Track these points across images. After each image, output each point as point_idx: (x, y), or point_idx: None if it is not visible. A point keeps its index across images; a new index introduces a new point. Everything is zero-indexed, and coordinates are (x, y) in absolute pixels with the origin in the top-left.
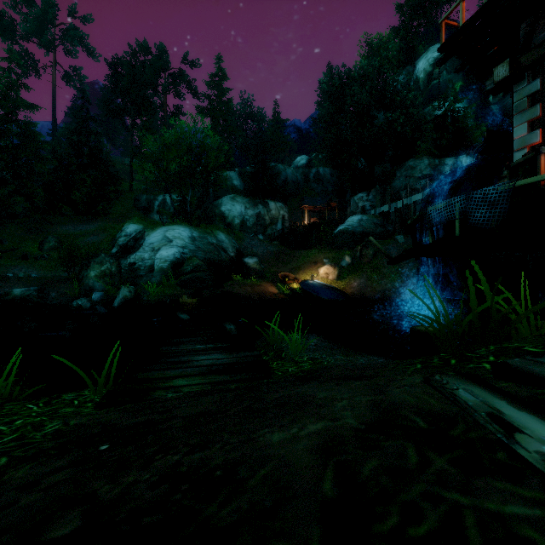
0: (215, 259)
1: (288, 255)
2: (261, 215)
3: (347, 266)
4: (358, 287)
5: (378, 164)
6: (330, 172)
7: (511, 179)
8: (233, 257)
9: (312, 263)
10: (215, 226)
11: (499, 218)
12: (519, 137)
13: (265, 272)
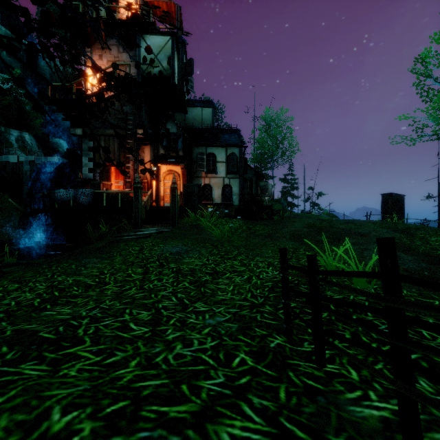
0: None
1: None
2: None
3: None
4: None
5: None
6: None
7: (91, 187)
8: None
9: None
10: None
11: (89, 202)
12: (85, 162)
13: None
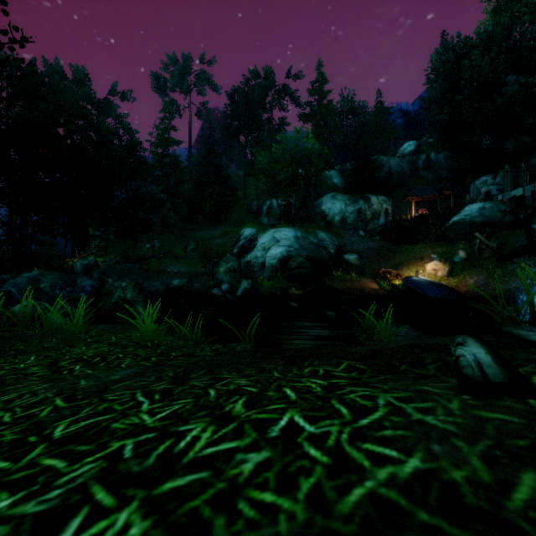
0: (317, 256)
1: (390, 251)
2: (361, 210)
3: (462, 262)
4: (476, 285)
5: (512, 137)
6: (444, 156)
7: None
8: (333, 254)
9: (418, 259)
10: (316, 225)
11: None
12: None
13: (365, 268)
